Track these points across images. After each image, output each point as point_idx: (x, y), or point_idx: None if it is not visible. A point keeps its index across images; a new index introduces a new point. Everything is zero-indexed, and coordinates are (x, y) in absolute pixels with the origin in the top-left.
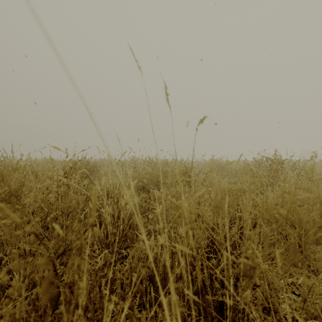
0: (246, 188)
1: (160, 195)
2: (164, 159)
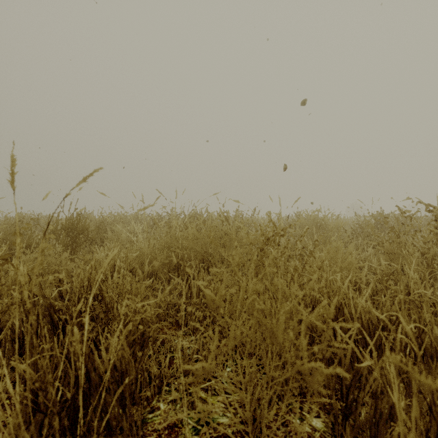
0: (410, 272)
1: (212, 296)
2: (220, 210)
